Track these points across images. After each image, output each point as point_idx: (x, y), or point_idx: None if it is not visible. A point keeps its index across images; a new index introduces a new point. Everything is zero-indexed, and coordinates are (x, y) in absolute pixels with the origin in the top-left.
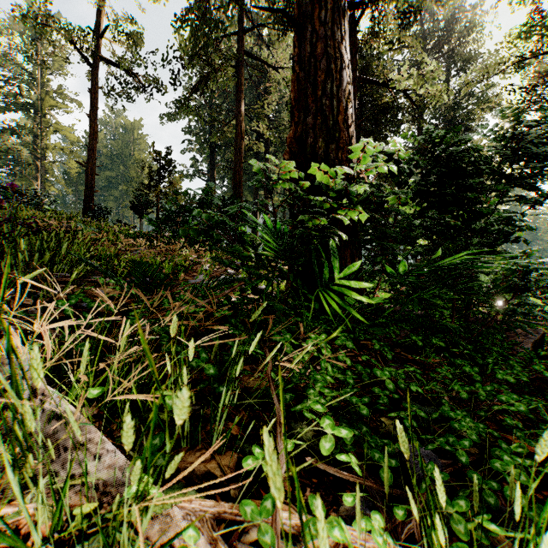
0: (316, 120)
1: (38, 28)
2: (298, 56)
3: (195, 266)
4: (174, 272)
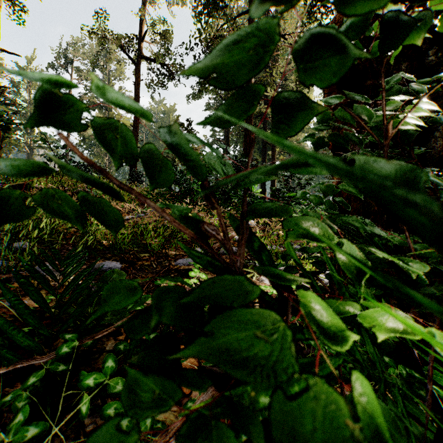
0: None
1: (99, 41)
2: None
3: None
4: (162, 247)
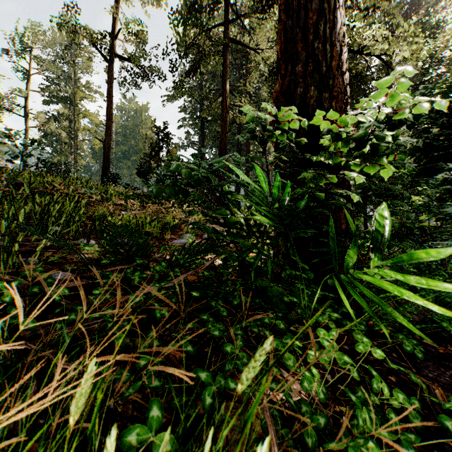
0: (306, 67)
1: (69, 35)
2: (285, 5)
3: (183, 224)
4: (161, 232)
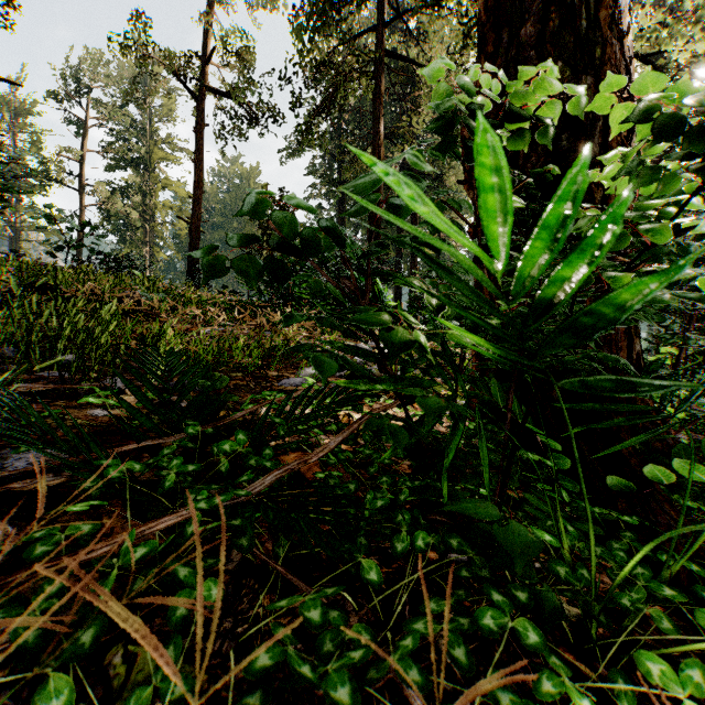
0: (545, 25)
1: (138, 61)
2: None
3: None
4: (261, 365)
